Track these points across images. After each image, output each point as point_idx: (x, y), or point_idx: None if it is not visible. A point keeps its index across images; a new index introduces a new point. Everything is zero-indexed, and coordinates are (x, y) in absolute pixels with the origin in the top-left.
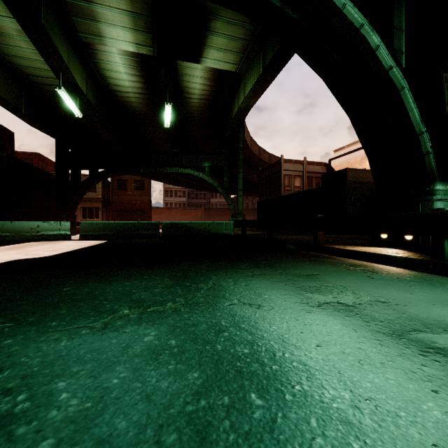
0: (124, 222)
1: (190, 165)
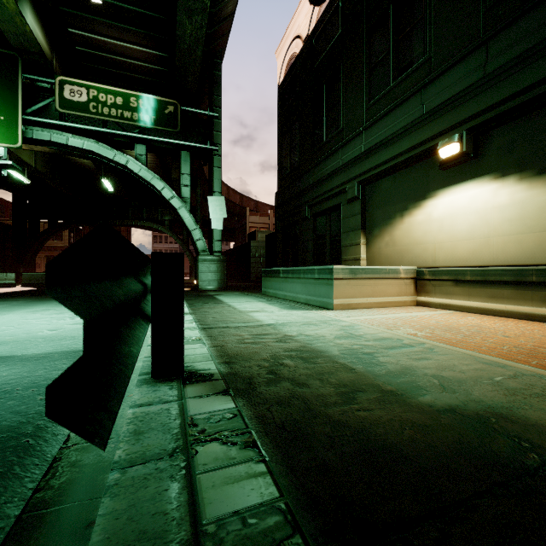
0: None
1: (150, 218)
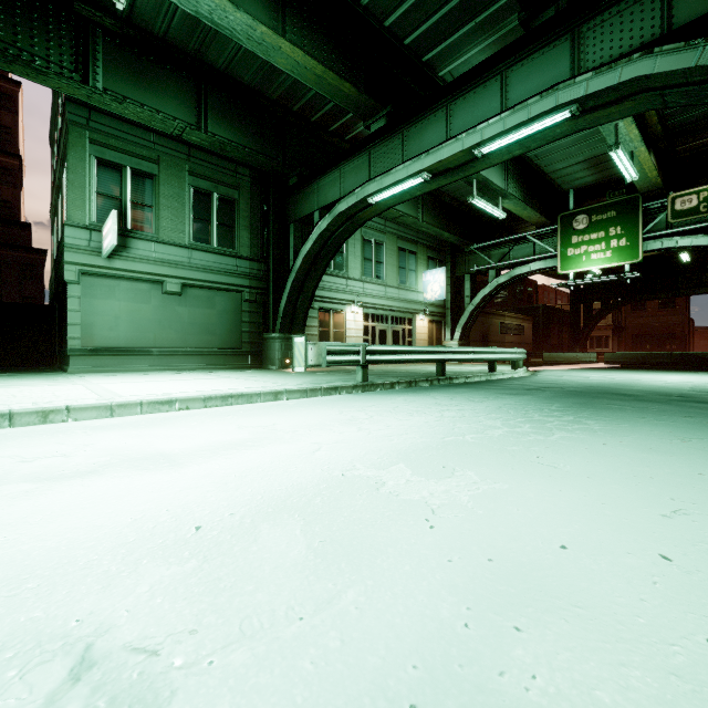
0: (637, 353)
1: None
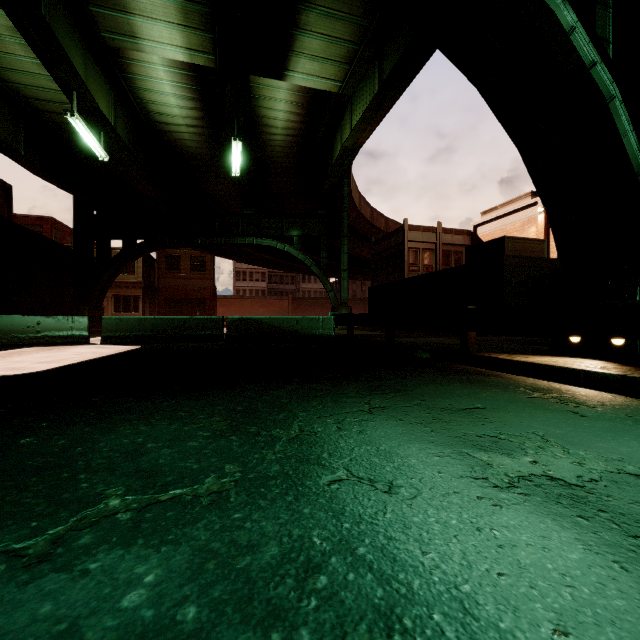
0: (169, 318)
1: (270, 234)
